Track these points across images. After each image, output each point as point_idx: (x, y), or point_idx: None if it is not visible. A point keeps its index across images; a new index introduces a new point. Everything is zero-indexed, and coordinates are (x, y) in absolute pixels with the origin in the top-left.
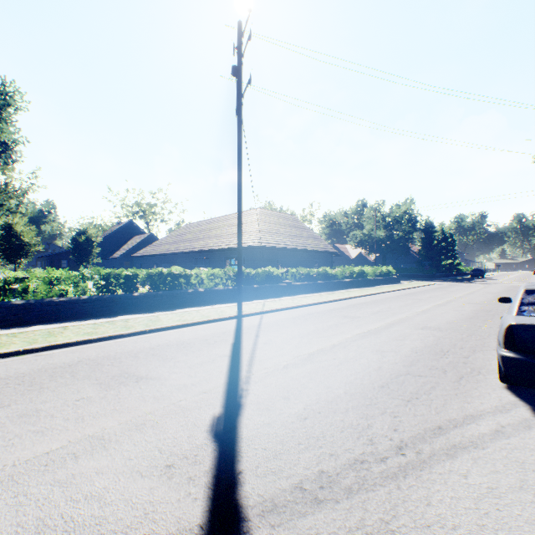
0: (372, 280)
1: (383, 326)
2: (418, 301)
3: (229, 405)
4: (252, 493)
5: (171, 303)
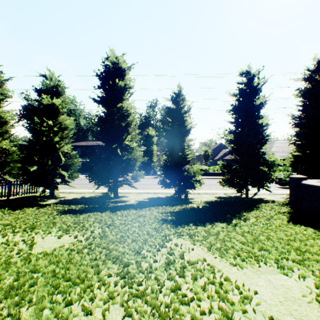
0: None
1: None
2: None
3: None
4: None
5: None
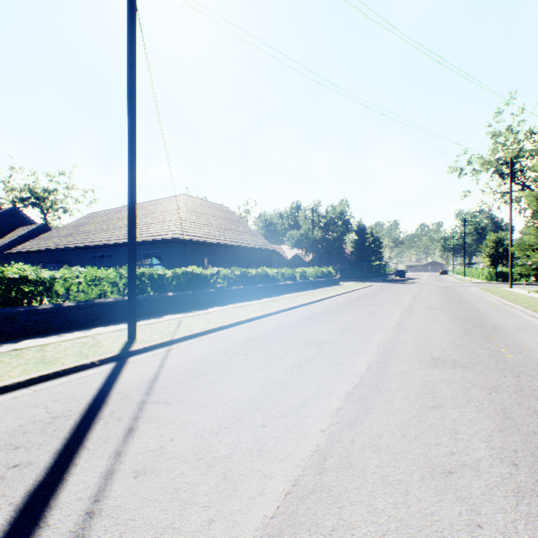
0: (315, 282)
1: (375, 363)
2: (378, 308)
3: None
4: None
5: None
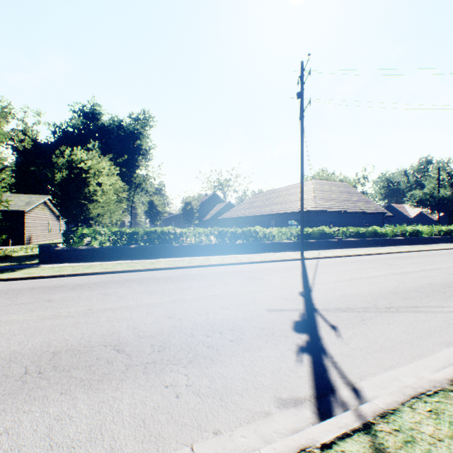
0: (427, 238)
1: (415, 270)
2: None
3: (305, 289)
4: (319, 307)
5: (256, 249)
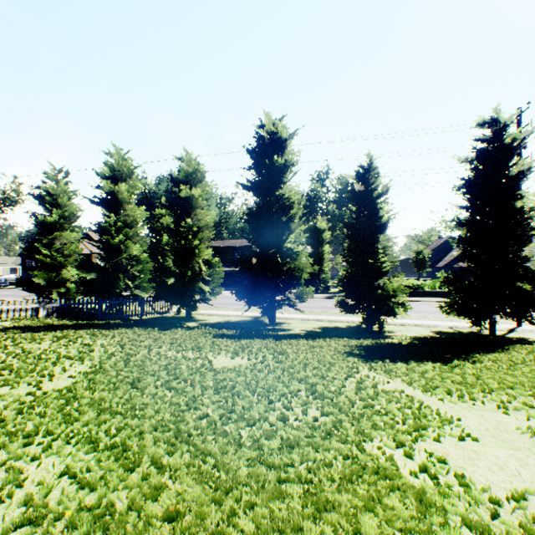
0: None
1: None
2: None
3: None
4: None
5: None
